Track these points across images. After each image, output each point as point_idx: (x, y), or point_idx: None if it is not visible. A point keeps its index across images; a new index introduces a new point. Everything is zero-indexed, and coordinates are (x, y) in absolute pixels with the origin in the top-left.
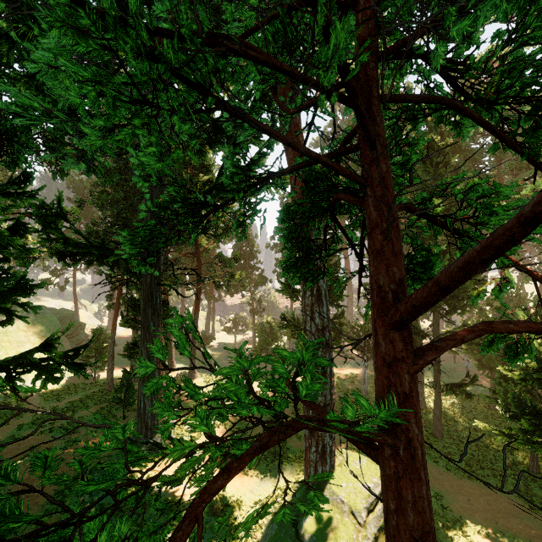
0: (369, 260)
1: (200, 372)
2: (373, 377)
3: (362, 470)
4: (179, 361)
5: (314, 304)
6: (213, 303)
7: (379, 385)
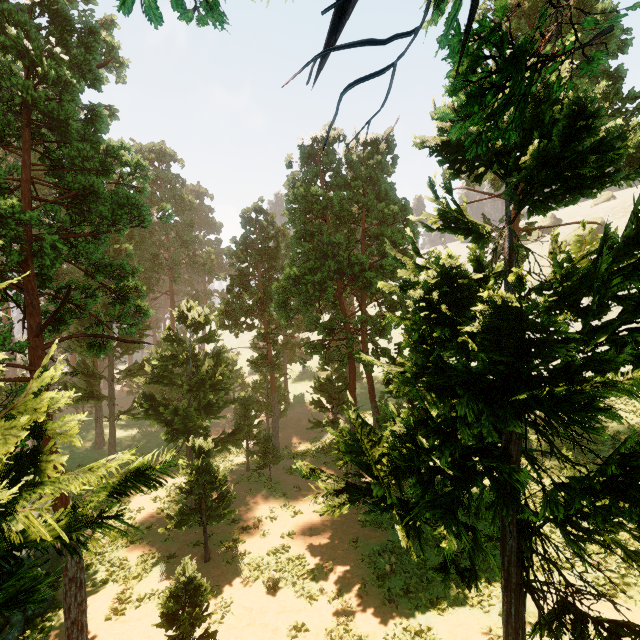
0: (27, 316)
1: None
2: None
3: None
4: None
5: None
6: None
7: (31, 355)
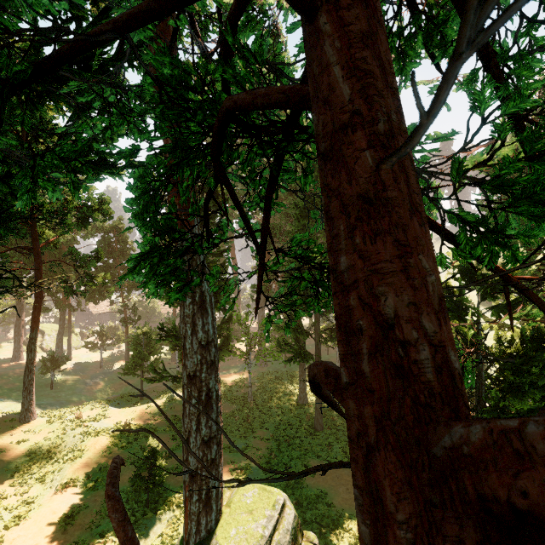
0: (331, 233)
1: (44, 407)
2: (261, 379)
3: (254, 504)
4: (10, 396)
5: (196, 314)
6: (69, 313)
7: None
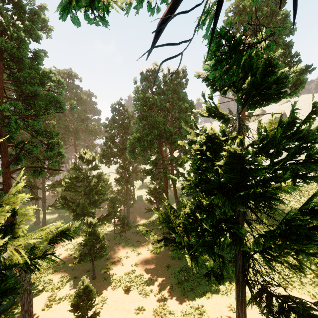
0: (1, 157)
1: None
2: None
3: None
4: None
5: None
6: None
7: (3, 177)
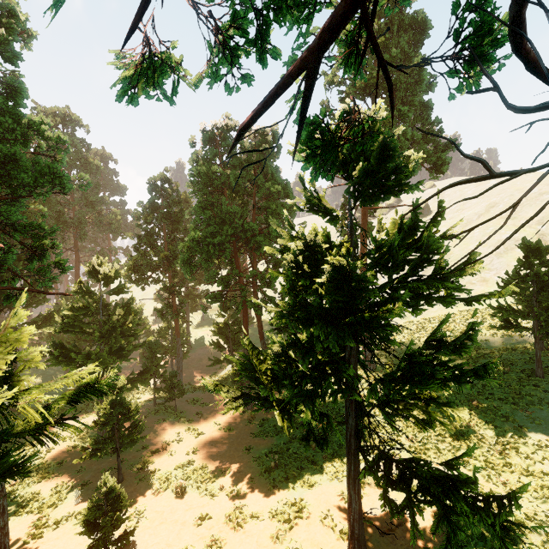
0: None
1: None
2: None
3: None
4: None
5: None
6: None
7: None
